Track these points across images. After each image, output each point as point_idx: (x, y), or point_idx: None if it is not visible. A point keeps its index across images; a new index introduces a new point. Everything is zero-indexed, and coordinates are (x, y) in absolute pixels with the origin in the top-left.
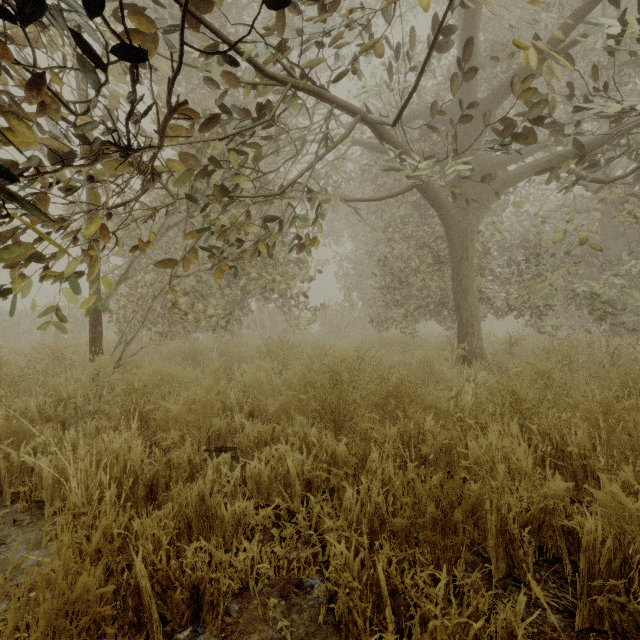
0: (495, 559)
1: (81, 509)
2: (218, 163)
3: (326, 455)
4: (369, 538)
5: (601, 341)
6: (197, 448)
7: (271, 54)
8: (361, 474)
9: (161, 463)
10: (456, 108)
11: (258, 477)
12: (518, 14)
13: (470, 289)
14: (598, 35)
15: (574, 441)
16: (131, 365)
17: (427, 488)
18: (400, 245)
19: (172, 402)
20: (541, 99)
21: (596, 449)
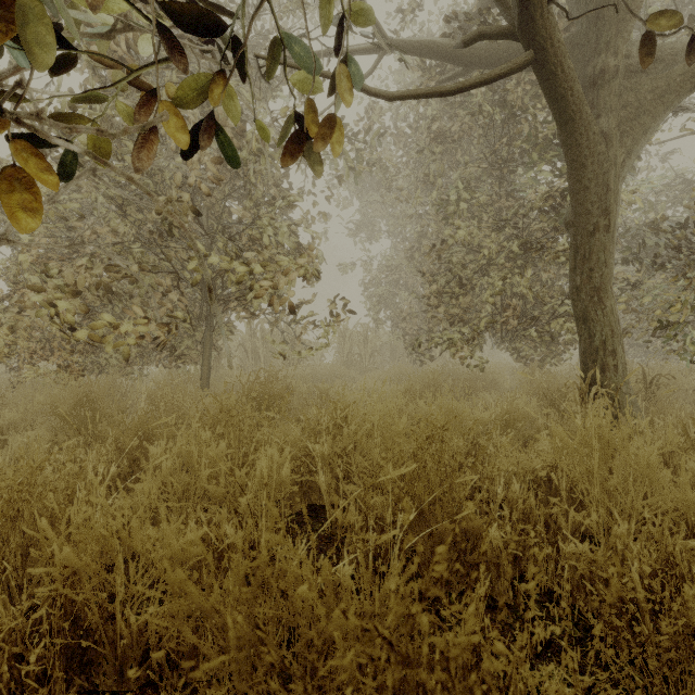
0: None
1: None
2: None
3: None
4: None
5: None
6: None
7: None
8: None
9: None
10: None
11: None
12: None
13: (608, 287)
14: None
15: None
16: None
17: None
18: (463, 224)
19: None
20: None
21: None
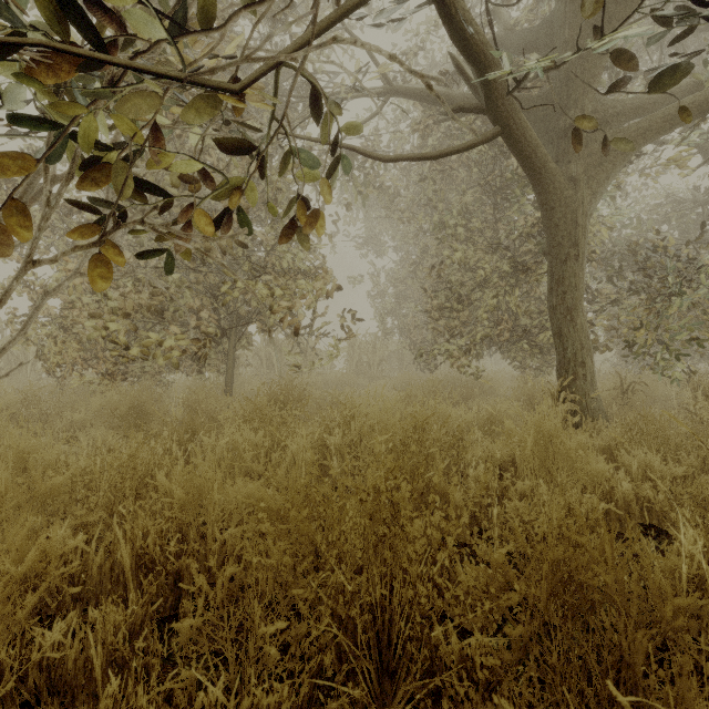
0: None
1: None
2: None
3: None
4: None
5: None
6: None
7: None
8: None
9: None
10: (562, 16)
11: None
12: None
13: (579, 307)
14: None
15: None
16: None
17: None
18: (460, 247)
19: None
20: None
21: None
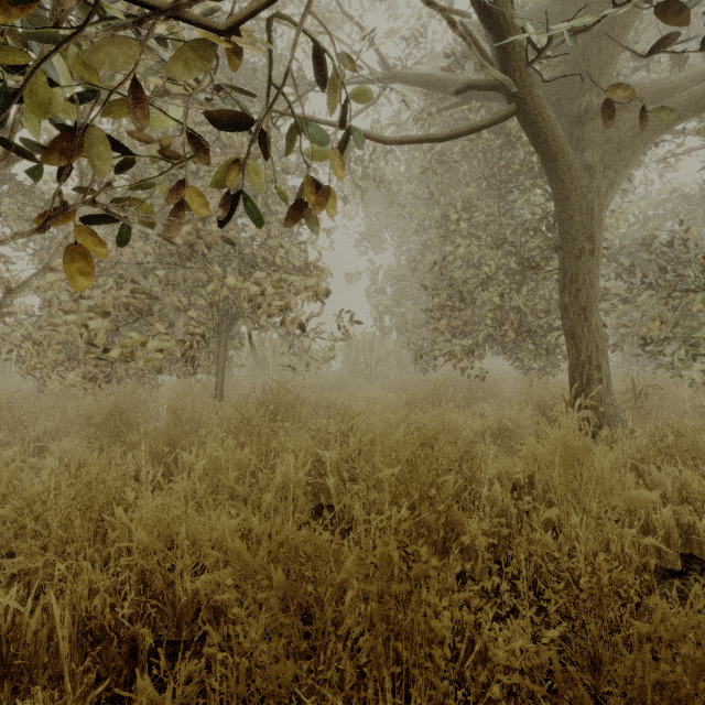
0: None
1: None
2: None
3: None
4: None
5: None
6: None
7: None
8: None
9: None
10: None
11: None
12: None
13: (593, 306)
14: None
15: None
16: None
17: None
18: (463, 242)
19: None
20: None
21: None
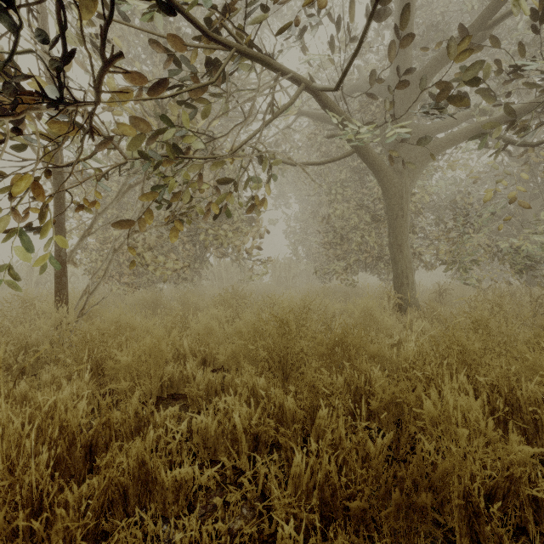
0: (459, 535)
1: (0, 482)
2: (170, 121)
3: (274, 407)
4: (320, 509)
5: (522, 291)
6: (149, 397)
7: (221, 13)
8: (309, 426)
9: (100, 422)
10: (393, 81)
11: (205, 432)
12: (445, 2)
13: (405, 244)
14: (517, 19)
15: (524, 394)
16: (94, 314)
17: (379, 448)
18: (341, 205)
19: (125, 352)
20: (480, 60)
21: (543, 401)
